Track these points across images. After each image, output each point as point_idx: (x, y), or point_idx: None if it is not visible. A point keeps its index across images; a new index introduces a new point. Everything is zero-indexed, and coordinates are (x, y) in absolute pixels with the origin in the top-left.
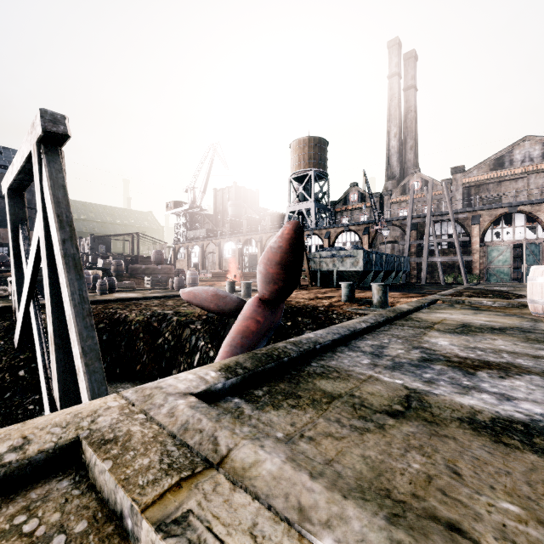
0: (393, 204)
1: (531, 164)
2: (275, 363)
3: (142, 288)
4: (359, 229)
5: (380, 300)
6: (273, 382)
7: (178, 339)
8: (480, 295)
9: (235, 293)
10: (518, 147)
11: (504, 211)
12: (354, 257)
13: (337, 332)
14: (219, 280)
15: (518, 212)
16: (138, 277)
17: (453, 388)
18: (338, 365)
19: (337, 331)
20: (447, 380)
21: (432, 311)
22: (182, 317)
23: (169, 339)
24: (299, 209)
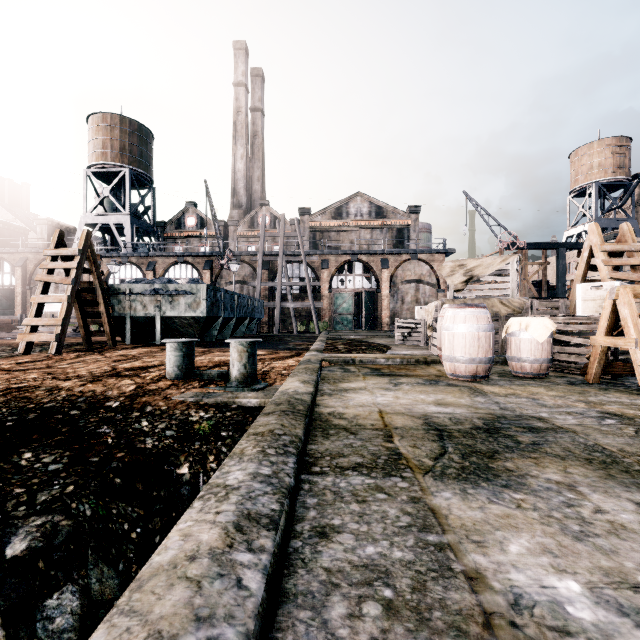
0: (240, 238)
1: (362, 219)
2: None
3: None
4: (199, 261)
5: (244, 371)
6: None
7: None
8: (356, 348)
9: None
10: (353, 201)
11: (348, 258)
12: (192, 296)
13: None
14: None
15: (358, 261)
16: None
17: None
18: None
19: None
20: None
21: (337, 388)
22: None
23: None
24: (104, 222)
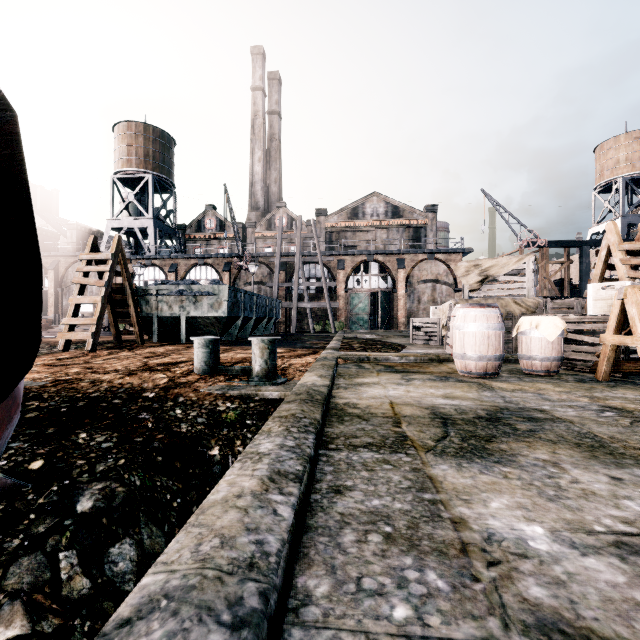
0: (258, 239)
1: (378, 219)
2: None
3: None
4: (219, 263)
5: (265, 367)
6: None
7: None
8: (371, 346)
9: None
10: (369, 201)
11: (364, 258)
12: (214, 296)
13: None
14: None
15: (374, 261)
16: None
17: None
18: None
19: None
20: None
21: (352, 382)
22: None
23: None
24: (129, 226)
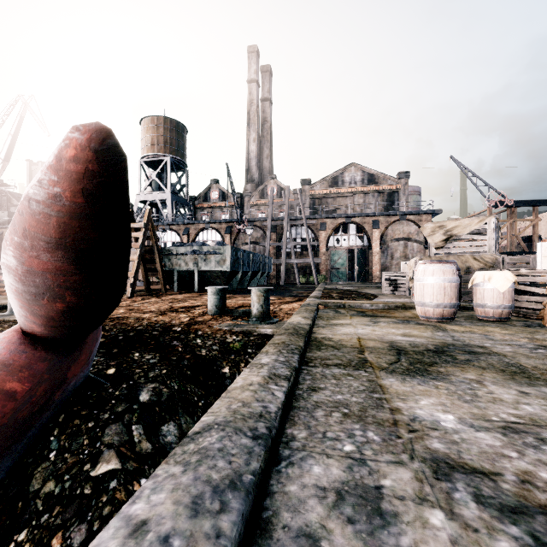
0: (253, 206)
1: (355, 186)
2: None
3: None
4: (222, 227)
5: (261, 310)
6: None
7: None
8: (347, 296)
9: None
10: (348, 171)
11: (343, 220)
12: (220, 255)
13: (230, 476)
14: None
15: (352, 223)
16: None
17: None
18: None
19: (226, 470)
20: None
21: (329, 323)
22: None
23: None
24: (152, 199)
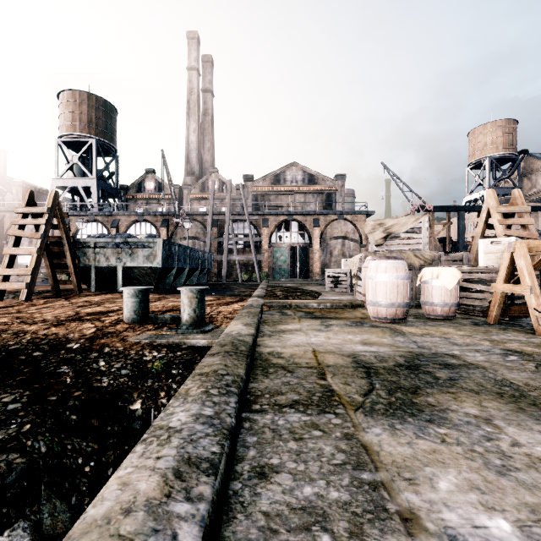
0: (193, 200)
1: (297, 185)
2: None
3: None
4: (157, 220)
5: (194, 315)
6: None
7: None
8: (292, 294)
9: None
10: (289, 170)
11: (285, 218)
12: (149, 249)
13: None
14: None
15: (294, 220)
16: None
17: None
18: None
19: None
20: None
21: (276, 329)
22: None
23: None
24: (73, 185)
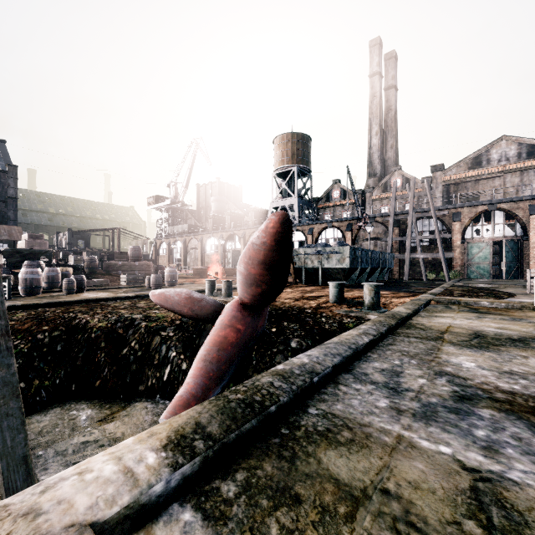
0: (374, 201)
1: (507, 163)
2: (257, 418)
3: (116, 286)
4: (343, 225)
5: (372, 301)
6: (253, 459)
7: (146, 349)
8: (471, 294)
9: (216, 292)
10: (495, 147)
11: (484, 208)
12: (340, 254)
13: (337, 353)
14: (201, 277)
15: (498, 210)
16: (114, 274)
17: (533, 463)
18: (347, 411)
19: (336, 351)
20: (514, 444)
21: (431, 315)
22: (152, 322)
23: (136, 349)
24: (282, 205)
